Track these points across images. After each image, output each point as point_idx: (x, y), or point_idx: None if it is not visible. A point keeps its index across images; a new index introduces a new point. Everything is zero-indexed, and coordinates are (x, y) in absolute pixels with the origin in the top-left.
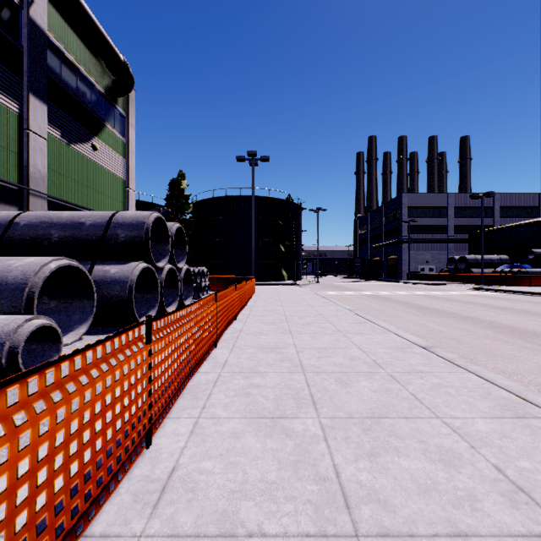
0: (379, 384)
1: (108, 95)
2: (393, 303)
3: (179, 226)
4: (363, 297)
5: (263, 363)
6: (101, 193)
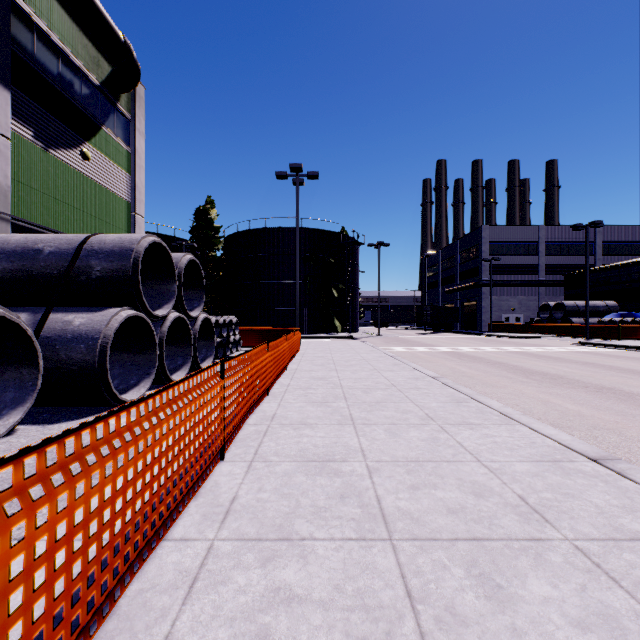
0: (573, 588)
1: (106, 89)
2: (486, 365)
3: (193, 259)
4: (443, 356)
5: (305, 505)
6: (96, 218)
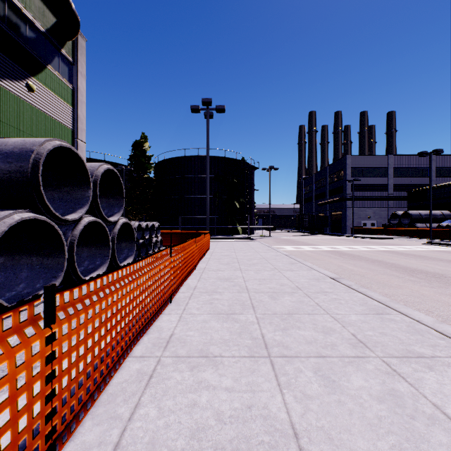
0: None
1: (51, 36)
2: (367, 263)
3: (111, 169)
4: (326, 254)
5: None
6: None
